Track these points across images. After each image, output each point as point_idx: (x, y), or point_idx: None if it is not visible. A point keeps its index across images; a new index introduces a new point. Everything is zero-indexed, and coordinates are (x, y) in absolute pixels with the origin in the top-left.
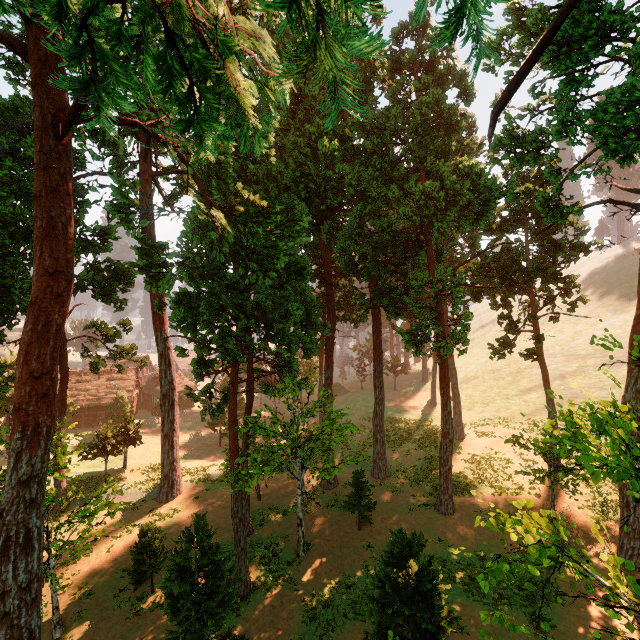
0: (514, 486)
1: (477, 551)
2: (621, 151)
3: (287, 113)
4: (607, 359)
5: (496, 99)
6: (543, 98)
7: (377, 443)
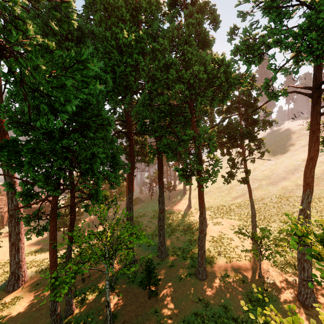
0: (236, 255)
1: (222, 305)
2: (317, 52)
3: (100, 19)
4: (271, 181)
5: (230, 30)
6: (255, 33)
7: (160, 236)
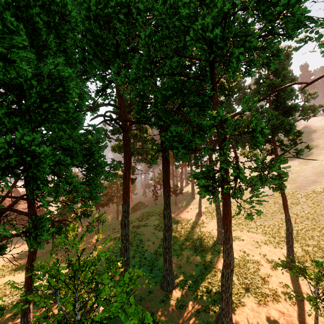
0: (271, 292)
1: None
2: None
3: None
4: (297, 185)
5: None
6: None
7: (166, 262)
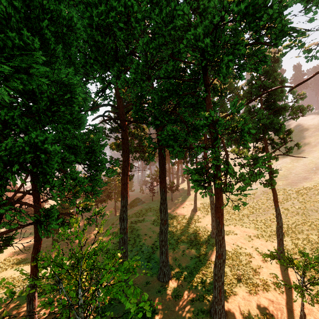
0: (262, 282)
1: None
2: None
3: None
4: (289, 181)
5: None
6: None
7: (162, 254)
